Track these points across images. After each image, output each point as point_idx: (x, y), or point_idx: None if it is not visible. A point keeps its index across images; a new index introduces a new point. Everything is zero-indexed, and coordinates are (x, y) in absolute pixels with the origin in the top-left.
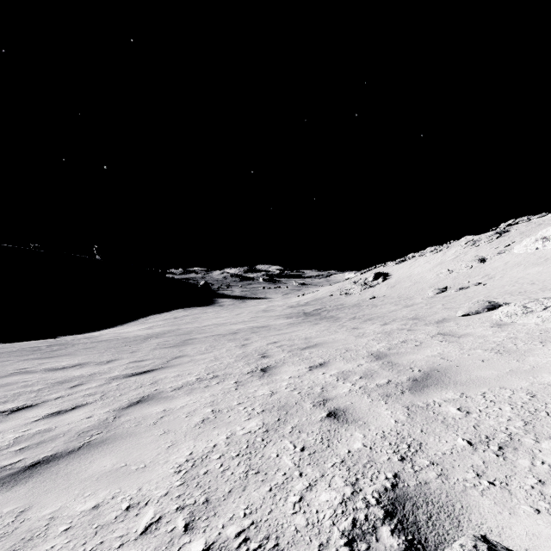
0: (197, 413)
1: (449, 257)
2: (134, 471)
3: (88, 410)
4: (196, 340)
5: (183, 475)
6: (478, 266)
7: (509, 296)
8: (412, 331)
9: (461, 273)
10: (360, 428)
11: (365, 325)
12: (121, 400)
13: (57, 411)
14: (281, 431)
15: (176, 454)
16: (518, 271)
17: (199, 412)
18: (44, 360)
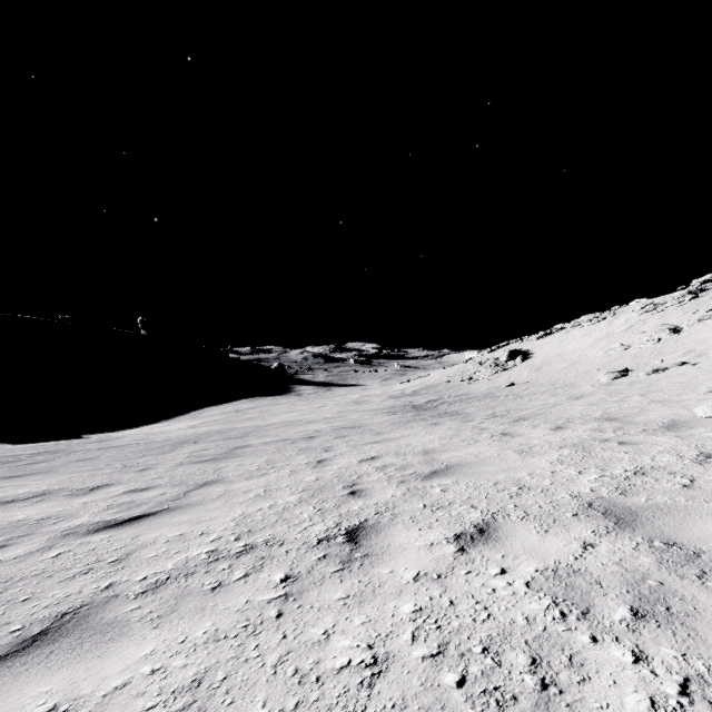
0: None
1: (619, 328)
2: None
3: None
4: (250, 449)
5: None
6: (670, 339)
7: None
8: (632, 444)
9: (645, 349)
10: None
11: (521, 428)
12: (8, 625)
13: None
14: None
15: None
16: None
17: None
18: None
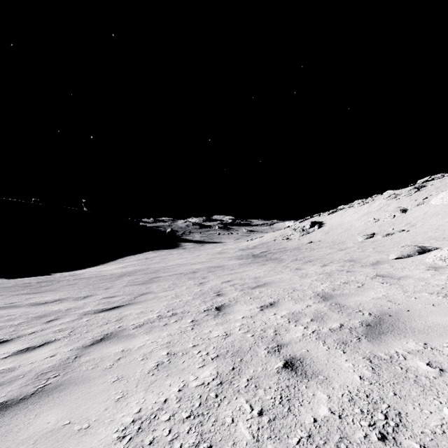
0: (153, 356)
1: (375, 208)
2: (76, 433)
3: (54, 347)
4: (161, 278)
5: (126, 444)
6: (400, 215)
7: (434, 241)
8: (351, 272)
9: (386, 221)
10: (322, 385)
11: (306, 266)
12: (86, 337)
13: (26, 348)
14: (236, 385)
15: (124, 410)
16: (437, 220)
17: (155, 355)
18: (31, 295)
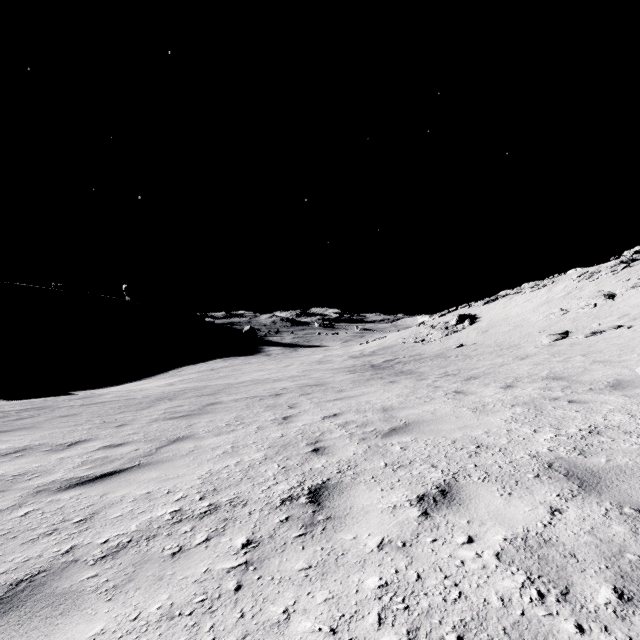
0: None
1: (558, 294)
2: None
3: None
4: (221, 406)
5: None
6: (605, 304)
7: None
8: (581, 403)
9: (582, 313)
10: None
11: (473, 386)
12: None
13: None
14: None
15: None
16: None
17: None
18: None
